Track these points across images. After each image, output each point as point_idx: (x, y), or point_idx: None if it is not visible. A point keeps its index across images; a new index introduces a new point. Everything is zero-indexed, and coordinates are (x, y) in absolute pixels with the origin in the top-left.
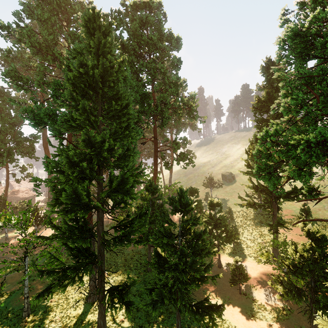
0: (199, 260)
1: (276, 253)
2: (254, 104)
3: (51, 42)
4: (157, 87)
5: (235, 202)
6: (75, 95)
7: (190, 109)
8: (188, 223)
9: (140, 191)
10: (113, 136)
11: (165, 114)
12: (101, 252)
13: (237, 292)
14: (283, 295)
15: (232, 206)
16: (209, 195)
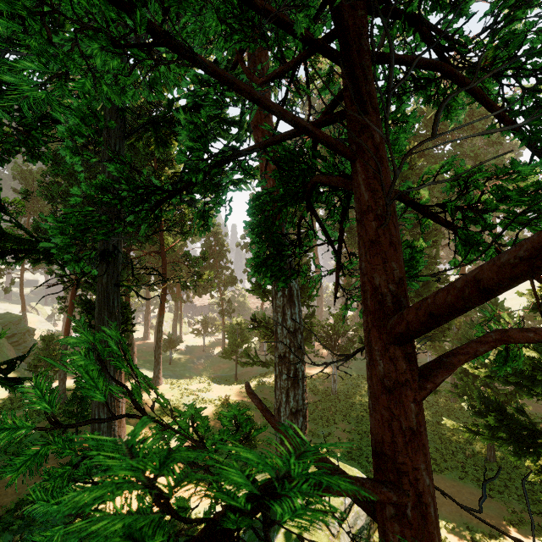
0: None
1: None
2: None
3: None
4: None
5: None
6: None
7: None
8: None
9: None
10: None
11: None
12: None
13: None
14: None
15: None
16: None
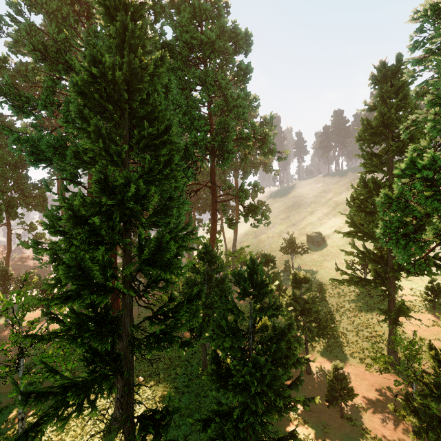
0: (283, 374)
1: (394, 355)
2: (361, 131)
3: (62, 44)
4: (215, 108)
5: (327, 275)
6: (85, 112)
7: (264, 140)
8: (264, 314)
9: (188, 265)
10: (146, 177)
11: (228, 146)
12: (128, 358)
13: (336, 415)
14: (419, 433)
15: (323, 281)
16: (289, 265)
